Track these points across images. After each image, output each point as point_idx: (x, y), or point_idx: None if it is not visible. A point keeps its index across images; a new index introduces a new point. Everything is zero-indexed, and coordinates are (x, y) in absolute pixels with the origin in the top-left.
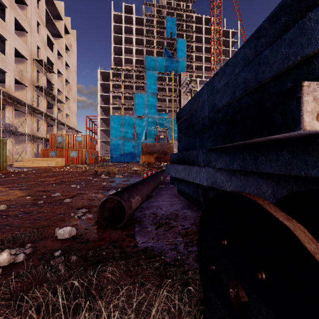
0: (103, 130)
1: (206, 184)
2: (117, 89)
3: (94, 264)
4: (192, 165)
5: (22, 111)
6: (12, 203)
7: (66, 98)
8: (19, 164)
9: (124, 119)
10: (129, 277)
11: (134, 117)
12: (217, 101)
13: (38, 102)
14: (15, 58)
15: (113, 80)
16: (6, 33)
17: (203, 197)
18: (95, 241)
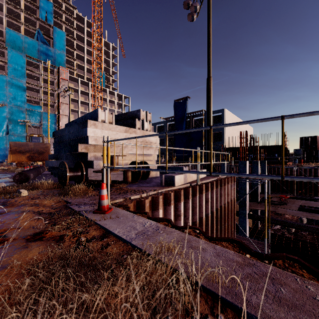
0: None
1: None
2: None
3: None
4: (61, 160)
5: None
6: None
7: None
8: None
9: None
10: None
11: None
12: (70, 136)
13: None
14: None
15: None
16: None
17: None
18: None
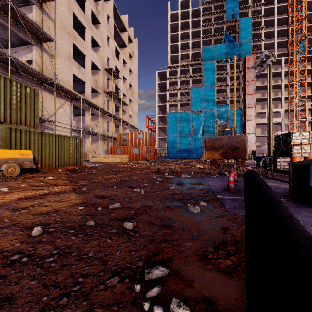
0: (161, 128)
1: None
2: (174, 87)
3: None
4: None
5: (97, 115)
6: (56, 220)
7: (129, 101)
8: (94, 159)
9: (181, 116)
10: None
11: (190, 113)
12: None
13: (108, 106)
14: (92, 70)
15: (170, 79)
16: (85, 50)
17: None
18: None
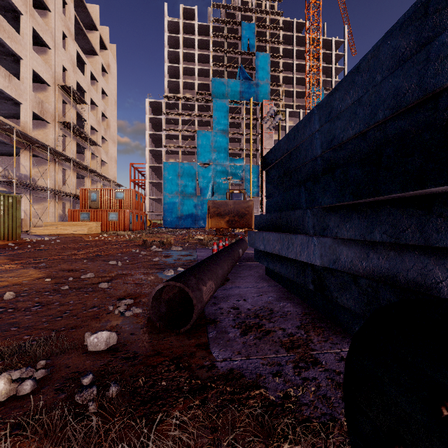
0: (154, 183)
1: (320, 263)
2: (173, 126)
3: (148, 402)
4: (293, 233)
5: (43, 158)
6: (24, 289)
7: (103, 139)
8: (39, 230)
9: (183, 168)
10: (209, 432)
11: (196, 165)
12: (339, 132)
13: (64, 145)
14: (34, 84)
15: (168, 114)
16: (21, 49)
17: (313, 284)
18: (147, 356)
